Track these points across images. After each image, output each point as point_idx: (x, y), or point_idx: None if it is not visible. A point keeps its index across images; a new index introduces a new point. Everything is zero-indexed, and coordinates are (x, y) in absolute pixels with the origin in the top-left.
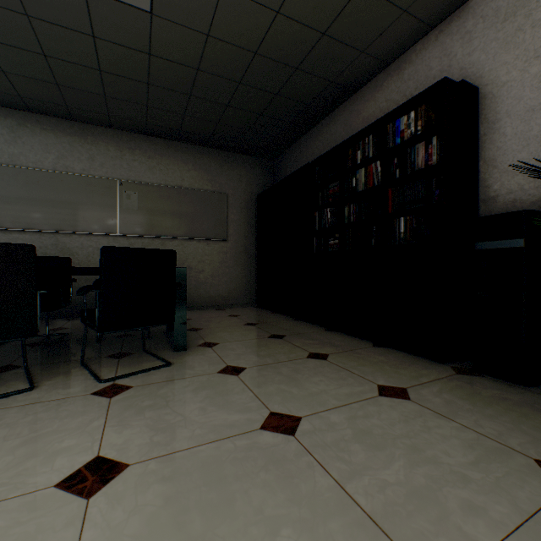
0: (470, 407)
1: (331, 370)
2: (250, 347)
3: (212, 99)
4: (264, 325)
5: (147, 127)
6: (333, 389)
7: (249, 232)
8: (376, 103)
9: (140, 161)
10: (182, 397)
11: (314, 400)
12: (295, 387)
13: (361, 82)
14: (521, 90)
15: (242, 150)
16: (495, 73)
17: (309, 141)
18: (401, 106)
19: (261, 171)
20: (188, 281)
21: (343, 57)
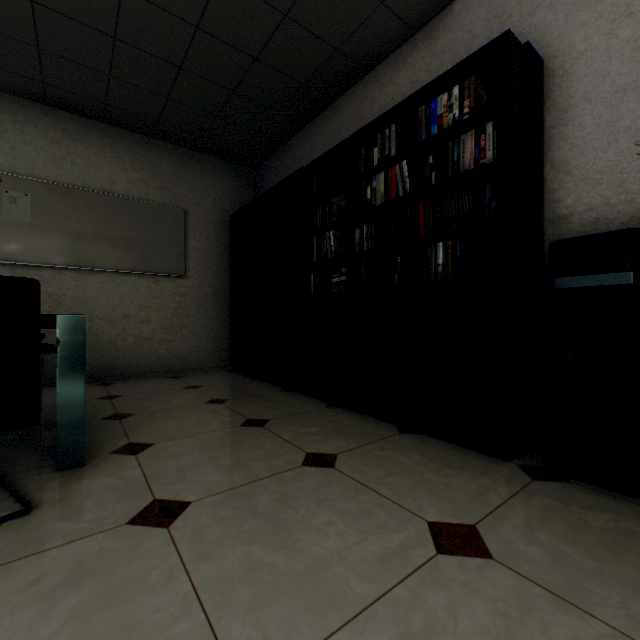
0: (593, 563)
1: (345, 492)
2: (208, 450)
3: (154, 51)
4: (237, 403)
5: (46, 90)
6: (353, 545)
7: (220, 265)
8: (397, 87)
9: (36, 146)
10: (3, 629)
11: (321, 587)
12: (281, 550)
13: (376, 56)
14: (606, 62)
15: (208, 148)
16: (568, 40)
17: (304, 142)
18: (439, 77)
19: (238, 182)
20: (124, 335)
21: (354, 7)
